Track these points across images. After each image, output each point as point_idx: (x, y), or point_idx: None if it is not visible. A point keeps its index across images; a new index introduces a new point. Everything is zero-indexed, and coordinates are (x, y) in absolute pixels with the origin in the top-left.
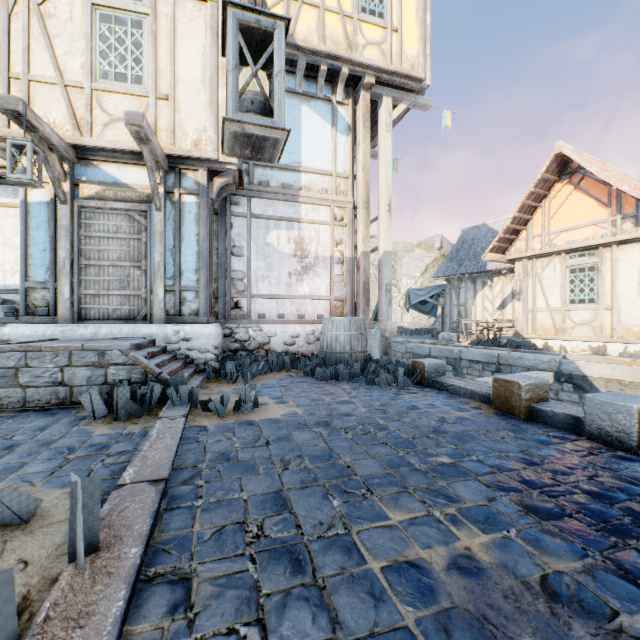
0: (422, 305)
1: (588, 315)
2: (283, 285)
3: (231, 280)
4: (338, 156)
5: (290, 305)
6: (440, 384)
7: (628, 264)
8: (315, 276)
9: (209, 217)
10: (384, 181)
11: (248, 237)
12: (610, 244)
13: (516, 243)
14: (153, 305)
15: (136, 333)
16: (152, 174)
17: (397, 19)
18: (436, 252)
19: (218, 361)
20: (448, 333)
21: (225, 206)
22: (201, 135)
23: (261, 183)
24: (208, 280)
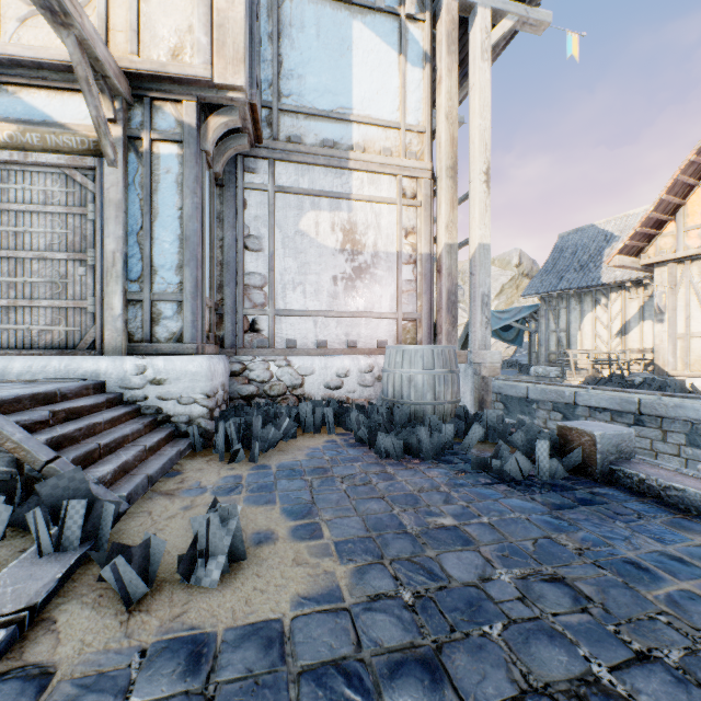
0: (504, 332)
1: None
2: (324, 296)
3: (244, 288)
4: (408, 99)
5: (335, 326)
6: (635, 480)
7: None
8: (373, 282)
9: (201, 181)
10: (479, 136)
11: (270, 221)
12: None
13: (657, 241)
14: (104, 324)
15: (72, 371)
16: (90, 93)
17: None
18: (514, 270)
19: (212, 418)
20: (543, 367)
21: (234, 173)
22: (184, 39)
23: (290, 138)
24: (198, 283)
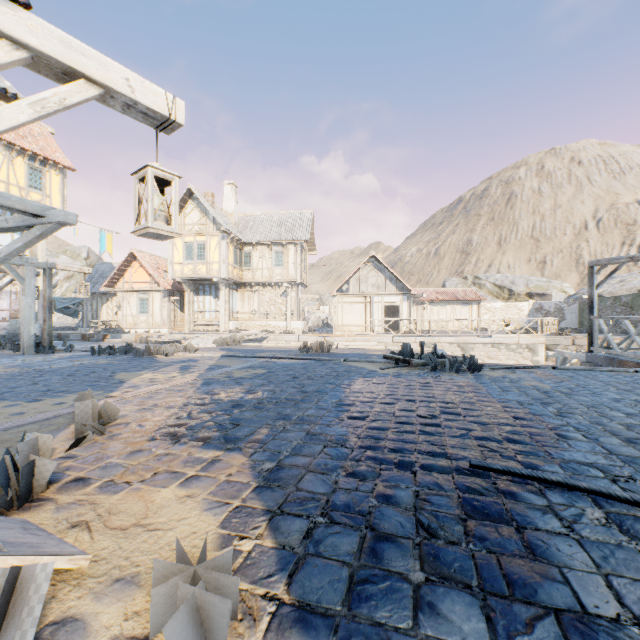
0: (67, 309)
1: (146, 318)
2: None
3: None
4: None
5: None
6: (68, 339)
7: (157, 299)
8: (1, 299)
9: None
10: (42, 258)
11: None
12: (152, 291)
13: (119, 284)
14: None
15: None
16: None
17: (50, 192)
18: (83, 261)
19: None
20: (86, 328)
21: None
22: None
23: None
24: None
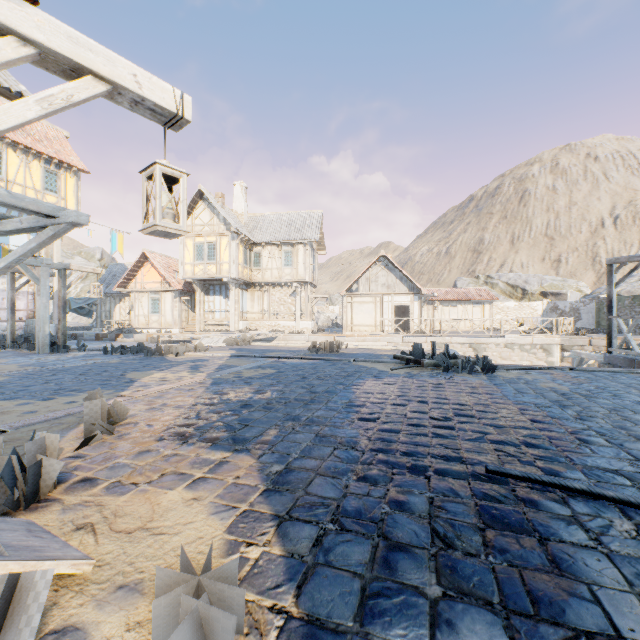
0: (81, 309)
1: (158, 318)
2: None
3: None
4: None
5: (4, 313)
6: (82, 339)
7: (169, 299)
8: (18, 300)
9: None
10: (57, 259)
11: None
12: (164, 291)
13: (131, 284)
14: None
15: None
16: None
17: (65, 194)
18: (97, 262)
19: None
20: (99, 328)
21: None
22: None
23: None
24: None
